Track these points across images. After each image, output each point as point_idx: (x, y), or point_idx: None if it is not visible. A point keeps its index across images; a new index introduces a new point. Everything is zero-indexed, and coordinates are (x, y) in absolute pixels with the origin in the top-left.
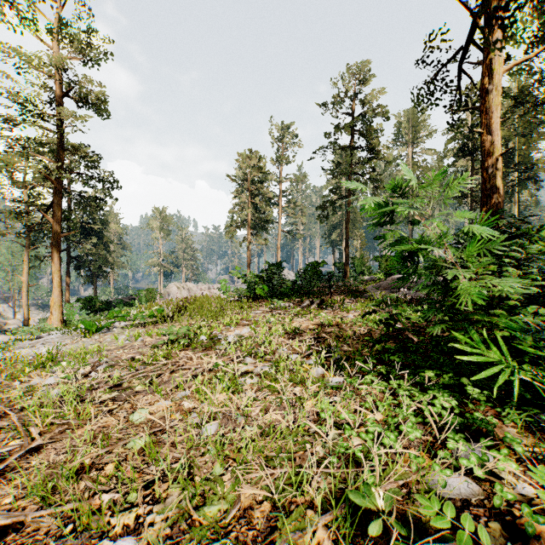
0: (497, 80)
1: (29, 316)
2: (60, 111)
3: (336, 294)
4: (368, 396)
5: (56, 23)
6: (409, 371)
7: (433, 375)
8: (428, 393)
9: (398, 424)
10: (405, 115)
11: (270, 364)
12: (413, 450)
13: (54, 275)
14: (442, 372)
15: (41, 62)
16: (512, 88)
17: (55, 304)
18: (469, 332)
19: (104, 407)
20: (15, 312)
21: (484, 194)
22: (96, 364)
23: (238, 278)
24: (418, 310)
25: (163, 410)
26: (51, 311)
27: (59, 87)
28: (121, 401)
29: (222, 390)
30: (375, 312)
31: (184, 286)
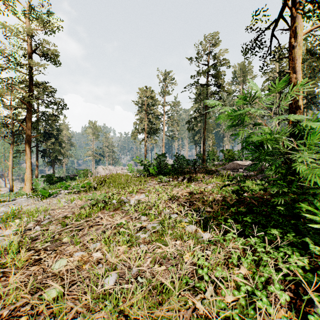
0: (299, 39)
1: (13, 186)
2: (29, 61)
3: (199, 172)
4: (234, 253)
5: (28, 8)
6: (260, 230)
7: (279, 234)
8: (280, 250)
9: (259, 277)
10: (239, 66)
11: (158, 222)
12: (282, 309)
13: (26, 161)
14: (284, 230)
15: (18, 31)
16: (302, 49)
17: (27, 179)
18: (315, 204)
19: (36, 256)
20: (6, 184)
21: (291, 111)
22: (41, 220)
23: (138, 162)
24: (258, 184)
25: (77, 260)
26: (25, 183)
27: (29, 47)
28: (50, 250)
29: (123, 243)
30: (229, 185)
31: (107, 168)
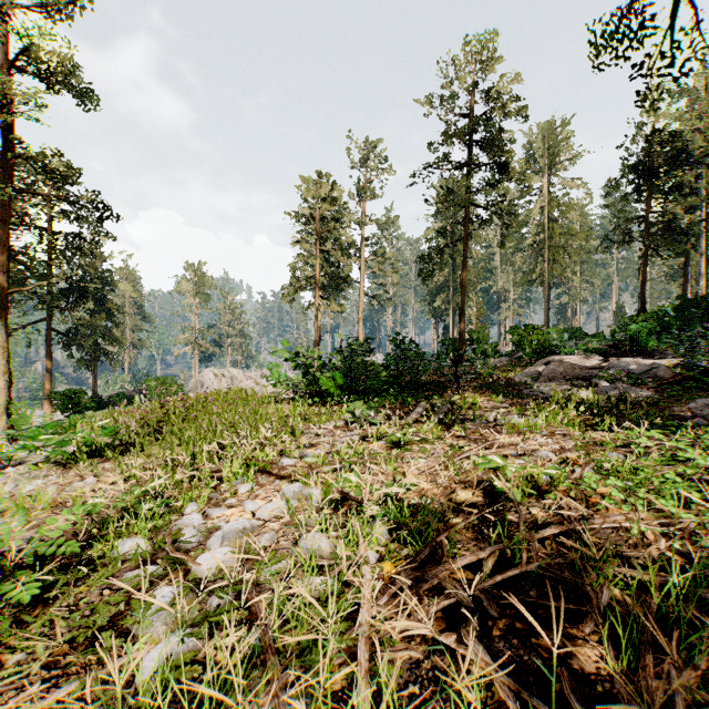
0: None
1: None
2: None
3: (465, 388)
4: None
5: None
6: None
7: None
8: None
9: None
10: (539, 131)
11: None
12: None
13: None
14: None
15: None
16: (697, 87)
17: None
18: None
19: None
20: None
21: None
22: None
23: (288, 359)
24: None
25: None
26: None
27: (2, 49)
28: None
29: None
30: None
31: (225, 373)
